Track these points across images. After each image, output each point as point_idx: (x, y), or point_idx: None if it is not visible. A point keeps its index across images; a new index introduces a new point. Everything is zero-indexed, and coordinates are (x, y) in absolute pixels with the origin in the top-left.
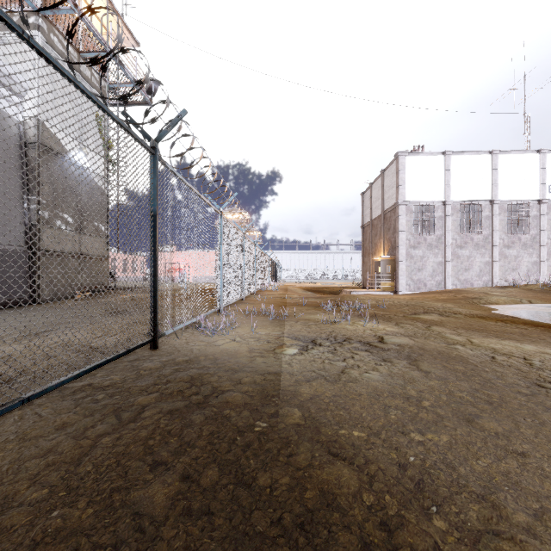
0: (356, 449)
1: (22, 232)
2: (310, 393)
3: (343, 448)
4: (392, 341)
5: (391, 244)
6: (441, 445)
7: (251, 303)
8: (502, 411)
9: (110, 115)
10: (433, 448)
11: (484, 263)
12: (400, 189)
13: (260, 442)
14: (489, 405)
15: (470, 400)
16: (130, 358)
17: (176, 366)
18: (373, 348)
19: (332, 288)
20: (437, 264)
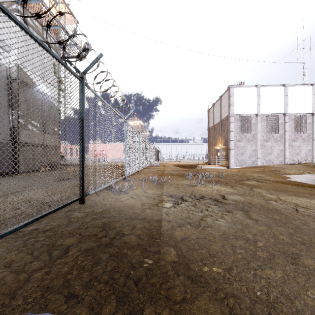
0: (217, 284)
1: (8, 131)
2: (181, 236)
3: (207, 282)
4: (230, 198)
5: (225, 139)
6: (277, 280)
7: (144, 174)
8: (313, 250)
9: (51, 54)
10: (272, 283)
11: (280, 150)
12: (231, 107)
13: (147, 277)
14: (303, 246)
15: (289, 241)
16: (66, 210)
17: (94, 215)
18: (219, 203)
19: (191, 165)
20: (252, 151)
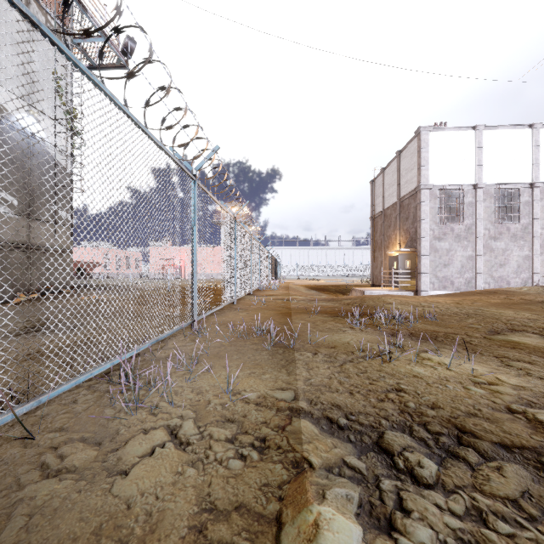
0: None
1: None
2: None
3: None
4: None
5: (409, 235)
6: None
7: (244, 309)
8: None
9: None
10: None
11: (522, 257)
12: (423, 171)
13: None
14: None
15: None
16: None
17: None
18: None
19: (338, 286)
20: (467, 259)
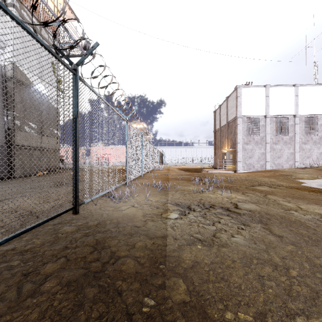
0: None
1: (3, 133)
2: (191, 260)
3: None
4: (244, 207)
5: (232, 141)
6: None
7: (147, 178)
8: None
9: (34, 37)
10: None
11: (290, 153)
12: (238, 108)
13: None
14: None
15: None
16: (55, 222)
17: (87, 229)
18: (232, 213)
19: (196, 169)
20: (261, 154)
